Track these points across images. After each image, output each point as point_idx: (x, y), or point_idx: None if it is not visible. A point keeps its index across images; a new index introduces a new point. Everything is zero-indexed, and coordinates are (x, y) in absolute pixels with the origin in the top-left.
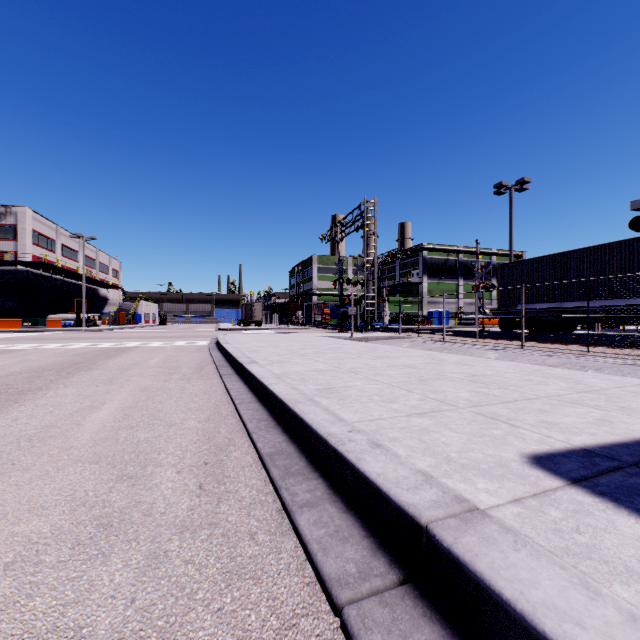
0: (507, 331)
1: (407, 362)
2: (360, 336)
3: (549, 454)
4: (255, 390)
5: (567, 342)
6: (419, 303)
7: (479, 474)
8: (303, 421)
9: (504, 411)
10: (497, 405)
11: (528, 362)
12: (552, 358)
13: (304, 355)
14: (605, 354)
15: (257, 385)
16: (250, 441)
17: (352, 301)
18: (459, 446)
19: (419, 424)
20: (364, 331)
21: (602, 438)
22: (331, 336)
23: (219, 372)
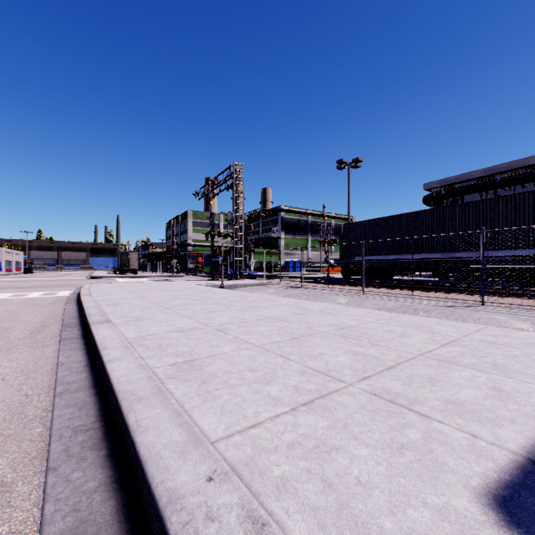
0: (347, 277)
1: (276, 313)
2: (230, 283)
3: (508, 487)
4: (96, 364)
5: (395, 287)
6: (278, 254)
7: None
8: (135, 449)
9: (397, 385)
10: (385, 374)
11: (372, 306)
12: (389, 302)
13: (171, 308)
14: (424, 297)
15: (98, 358)
16: (44, 486)
17: (223, 252)
18: (385, 489)
19: (312, 430)
20: (233, 278)
21: (527, 428)
22: (203, 284)
23: (60, 335)
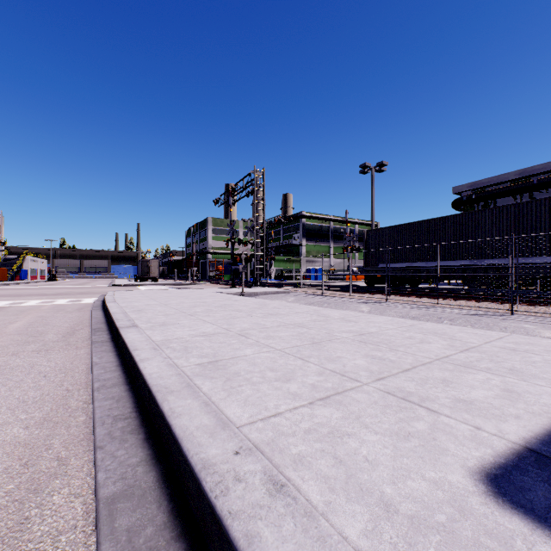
0: (371, 286)
1: (296, 320)
2: (250, 291)
3: (501, 467)
4: (127, 364)
5: (420, 295)
6: (299, 261)
7: (444, 545)
8: (171, 430)
9: (411, 385)
10: (400, 376)
11: (395, 314)
12: (413, 310)
13: (193, 314)
14: (450, 305)
15: (129, 358)
16: (93, 461)
17: (243, 259)
18: (389, 465)
19: (327, 420)
20: (254, 286)
21: (531, 423)
22: (223, 292)
23: (91, 339)
